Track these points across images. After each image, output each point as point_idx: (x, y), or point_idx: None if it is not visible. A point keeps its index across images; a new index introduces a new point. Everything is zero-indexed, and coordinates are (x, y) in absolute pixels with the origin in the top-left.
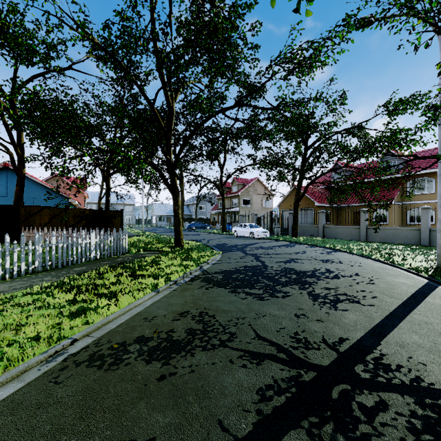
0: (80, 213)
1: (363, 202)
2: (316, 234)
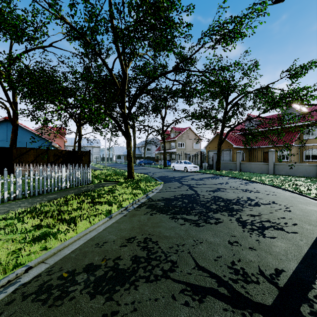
0: (58, 153)
1: (270, 145)
2: (234, 169)
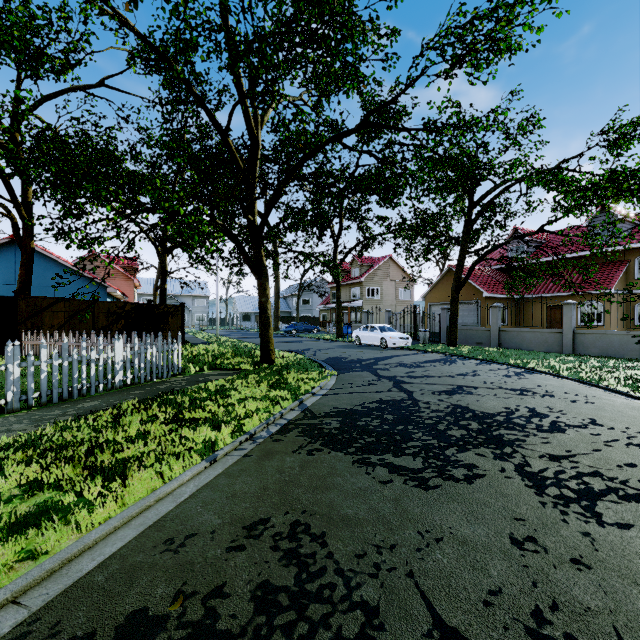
0: (116, 309)
1: (561, 291)
2: (487, 342)
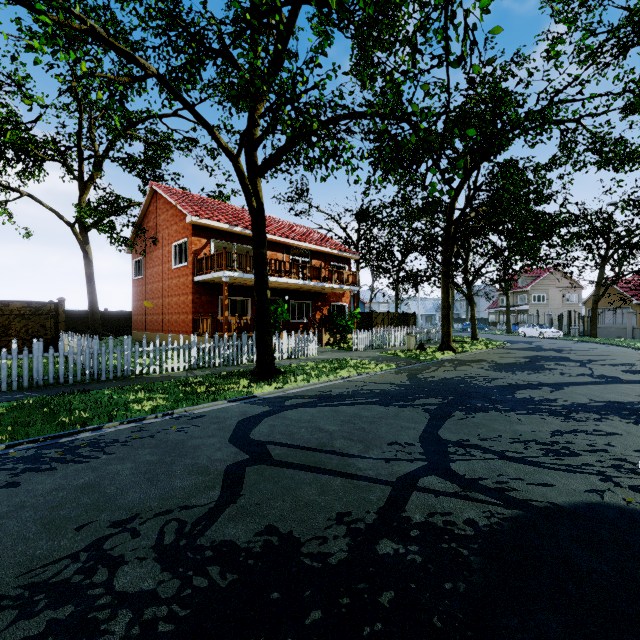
0: (393, 316)
1: None
2: (624, 336)
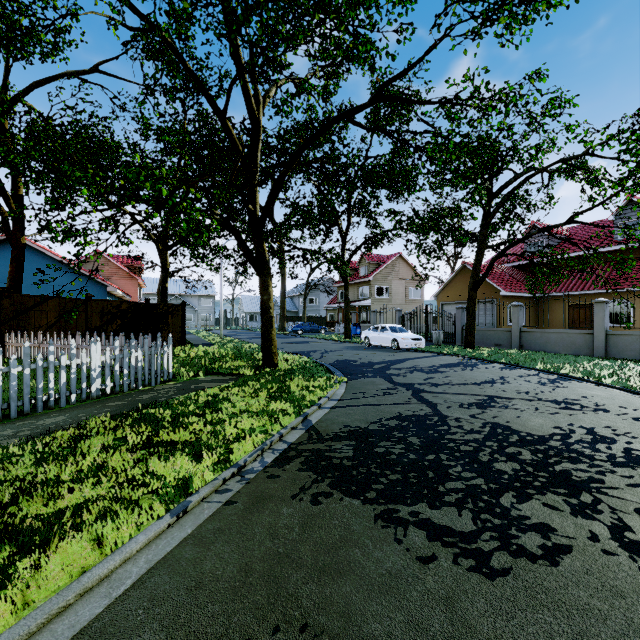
0: (111, 309)
1: (585, 289)
2: (506, 343)
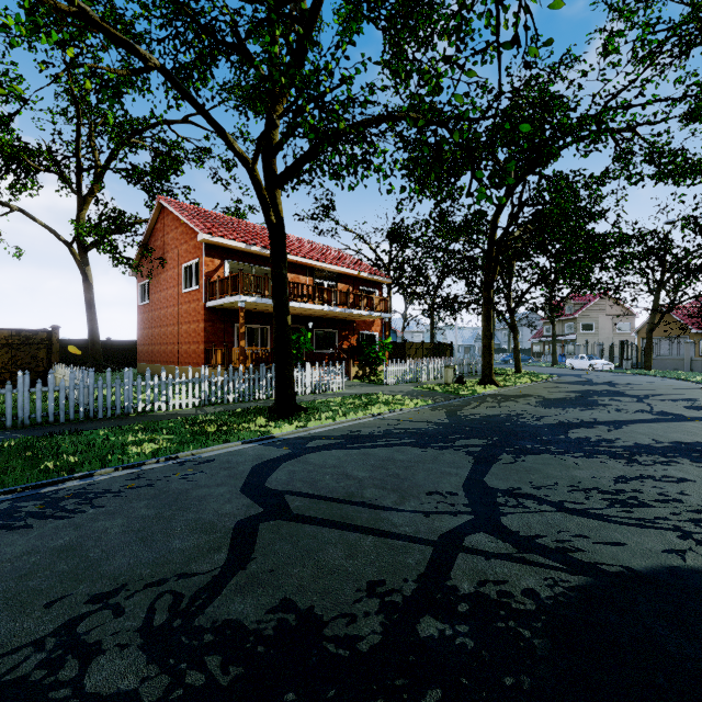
0: (428, 346)
1: None
2: (681, 368)
